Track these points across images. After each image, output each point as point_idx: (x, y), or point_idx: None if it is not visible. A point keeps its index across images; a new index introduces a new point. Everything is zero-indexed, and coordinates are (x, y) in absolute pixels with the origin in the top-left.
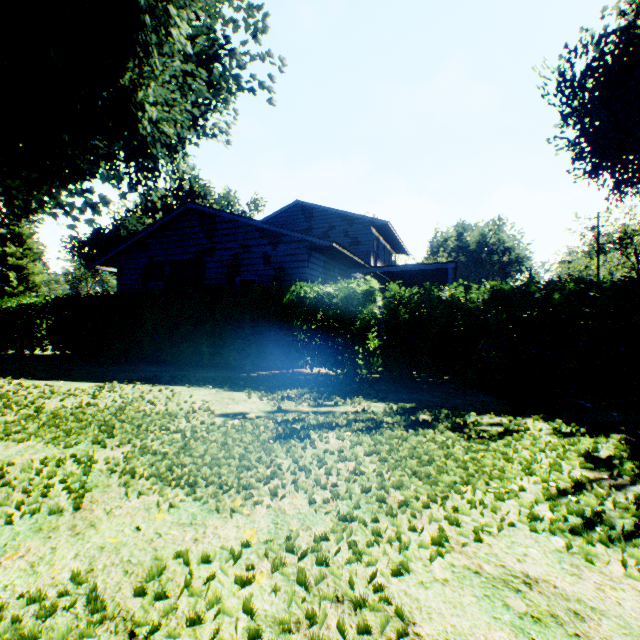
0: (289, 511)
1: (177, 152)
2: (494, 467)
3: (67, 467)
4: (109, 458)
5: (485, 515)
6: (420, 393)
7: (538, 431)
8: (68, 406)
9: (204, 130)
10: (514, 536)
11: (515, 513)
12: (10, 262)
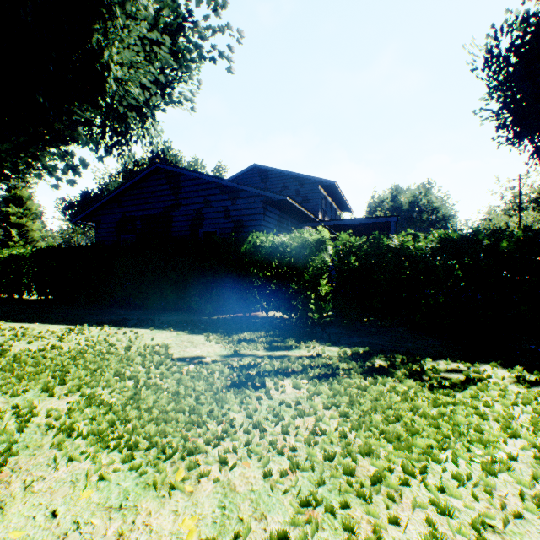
0: (240, 488)
1: (147, 118)
2: (469, 426)
3: (4, 421)
4: (52, 410)
5: (479, 497)
6: (371, 337)
7: (501, 379)
8: (32, 349)
9: (170, 97)
10: (527, 535)
11: (515, 495)
12: (12, 220)
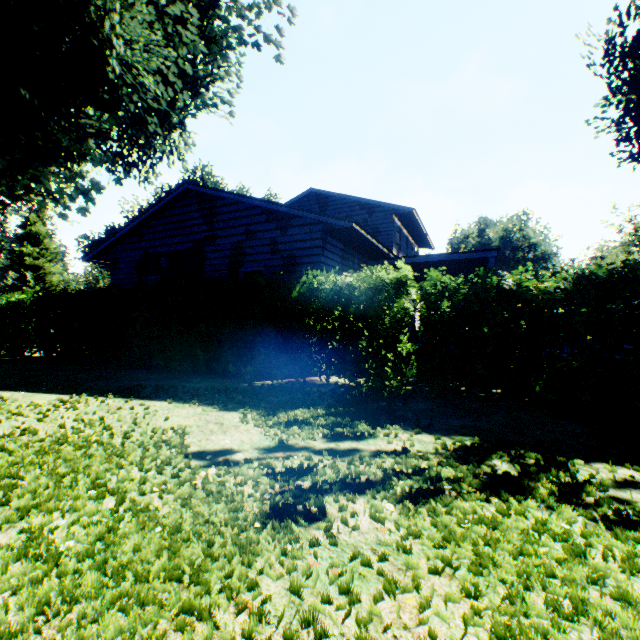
0: None
1: (174, 128)
2: None
3: None
4: None
5: None
6: (476, 417)
7: None
8: None
9: (203, 99)
10: None
11: None
12: (27, 262)
